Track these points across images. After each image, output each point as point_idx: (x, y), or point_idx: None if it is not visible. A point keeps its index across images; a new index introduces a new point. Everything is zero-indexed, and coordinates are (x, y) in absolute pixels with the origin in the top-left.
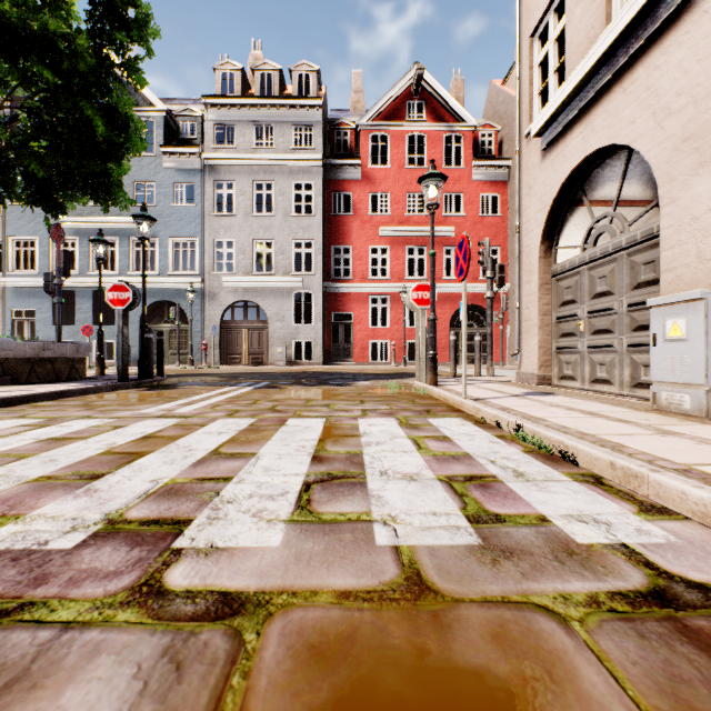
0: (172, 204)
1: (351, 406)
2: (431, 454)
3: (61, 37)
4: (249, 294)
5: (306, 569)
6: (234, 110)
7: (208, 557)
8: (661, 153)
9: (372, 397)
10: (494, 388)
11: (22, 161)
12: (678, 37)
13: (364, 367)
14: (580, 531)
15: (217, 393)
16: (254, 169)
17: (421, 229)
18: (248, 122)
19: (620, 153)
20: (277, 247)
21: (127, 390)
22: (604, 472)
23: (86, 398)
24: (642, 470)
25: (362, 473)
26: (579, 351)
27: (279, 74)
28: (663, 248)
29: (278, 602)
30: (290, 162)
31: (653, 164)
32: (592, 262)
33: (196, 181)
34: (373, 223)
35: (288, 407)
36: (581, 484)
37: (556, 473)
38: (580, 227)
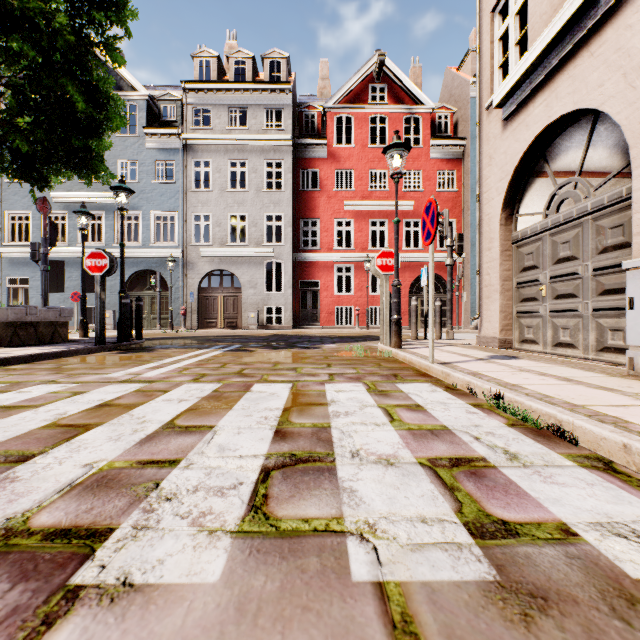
0: (154, 181)
1: (318, 369)
2: (406, 428)
3: (42, 16)
4: (224, 264)
5: (249, 635)
6: (211, 94)
7: (113, 605)
8: (633, 114)
9: (339, 360)
10: (457, 351)
11: (7, 136)
12: None
13: (330, 330)
14: (625, 554)
15: (188, 356)
16: (229, 148)
17: (383, 203)
18: (223, 105)
19: (584, 119)
20: (250, 220)
21: (103, 353)
22: (614, 456)
23: (60, 361)
24: None
25: (331, 455)
26: (541, 315)
27: (252, 62)
28: (636, 210)
29: None
30: (262, 142)
31: (624, 126)
32: (555, 228)
33: (175, 160)
34: (339, 198)
35: (255, 370)
36: (591, 472)
37: (554, 455)
38: (542, 194)
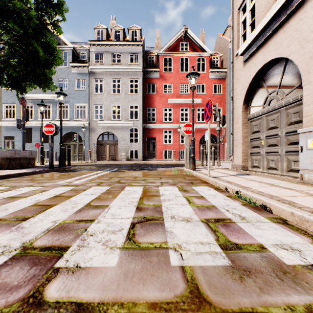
0: (75, 89)
1: (155, 180)
2: (196, 206)
3: (23, 11)
4: (109, 129)
5: (130, 284)
6: (103, 47)
7: (73, 274)
8: (303, 60)
9: (165, 175)
10: (222, 171)
11: (6, 68)
12: (312, 4)
13: (161, 161)
14: (285, 256)
15: (93, 174)
16: (112, 73)
17: (186, 100)
18: (109, 52)
19: (281, 62)
20: (122, 108)
21: (52, 172)
22: (287, 217)
23: (32, 176)
24: (311, 218)
25: (162, 217)
26: (261, 154)
27: (123, 31)
28: (304, 105)
29: (111, 312)
30: (128, 70)
31: (299, 66)
32: (268, 113)
33: (86, 78)
34: (165, 97)
35: (126, 180)
36: (276, 224)
37: (261, 217)
38: (261, 97)
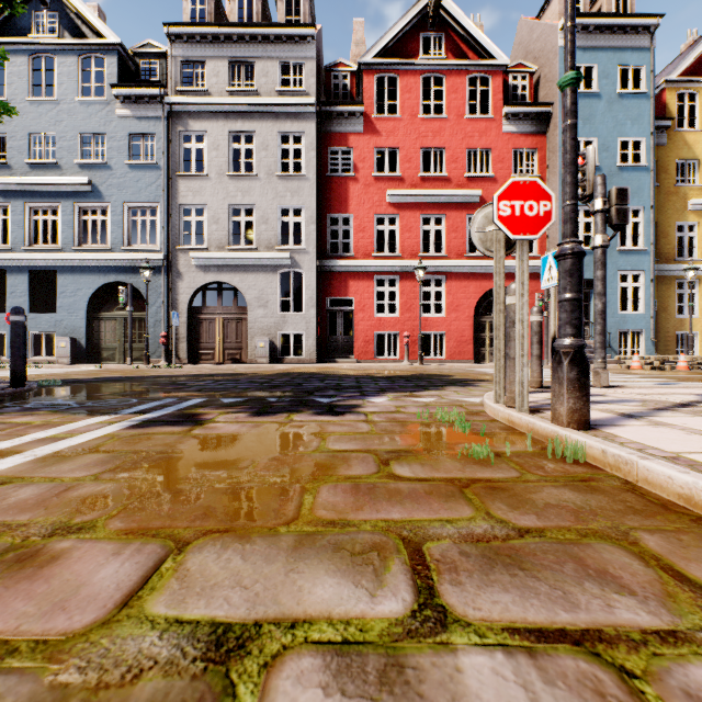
0: (127, 161)
1: None
2: None
3: None
4: (223, 274)
5: None
6: (205, 43)
7: None
8: None
9: (435, 493)
10: None
11: None
12: None
13: (369, 365)
14: None
15: None
16: (230, 117)
17: (439, 192)
18: (222, 58)
19: None
20: (258, 214)
21: None
22: None
23: None
24: None
25: None
26: None
27: (262, 2)
28: None
29: None
30: (275, 108)
31: None
32: None
33: (157, 132)
34: (379, 186)
35: None
36: None
37: None
38: None
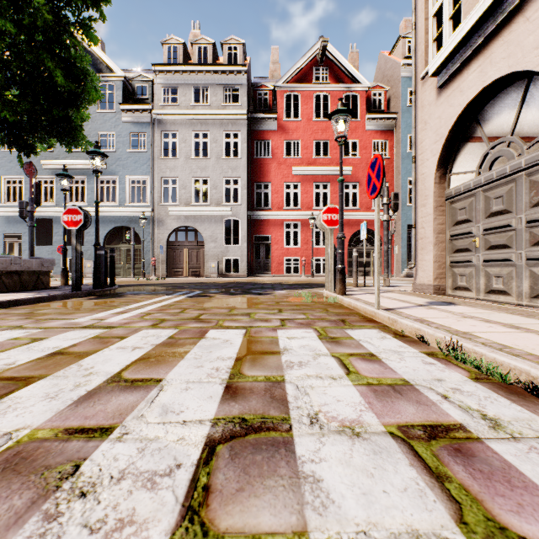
0: (129, 150)
1: (270, 315)
2: (365, 383)
3: None
4: (189, 221)
5: None
6: (178, 75)
7: None
8: None
9: (289, 305)
10: (397, 297)
11: None
12: None
13: (280, 278)
14: None
15: (153, 302)
16: (193, 122)
17: (325, 169)
18: (188, 85)
19: (518, 82)
20: (211, 183)
21: (78, 298)
22: None
23: (36, 306)
24: None
25: (286, 420)
26: (474, 265)
27: (213, 47)
28: None
29: None
30: (221, 116)
31: None
32: (488, 184)
33: (147, 132)
34: (287, 165)
35: (212, 316)
36: None
37: None
38: (474, 154)
